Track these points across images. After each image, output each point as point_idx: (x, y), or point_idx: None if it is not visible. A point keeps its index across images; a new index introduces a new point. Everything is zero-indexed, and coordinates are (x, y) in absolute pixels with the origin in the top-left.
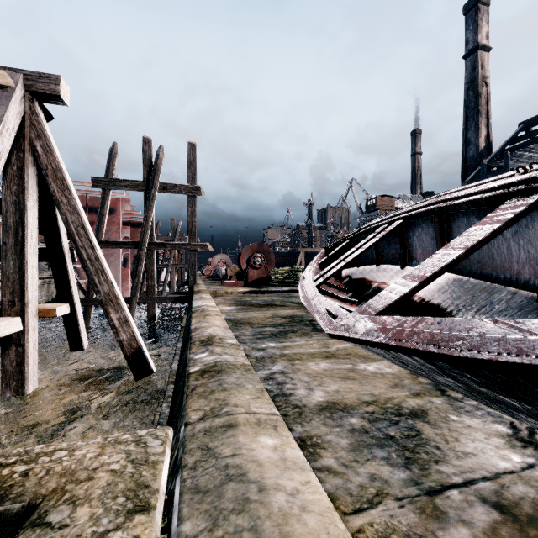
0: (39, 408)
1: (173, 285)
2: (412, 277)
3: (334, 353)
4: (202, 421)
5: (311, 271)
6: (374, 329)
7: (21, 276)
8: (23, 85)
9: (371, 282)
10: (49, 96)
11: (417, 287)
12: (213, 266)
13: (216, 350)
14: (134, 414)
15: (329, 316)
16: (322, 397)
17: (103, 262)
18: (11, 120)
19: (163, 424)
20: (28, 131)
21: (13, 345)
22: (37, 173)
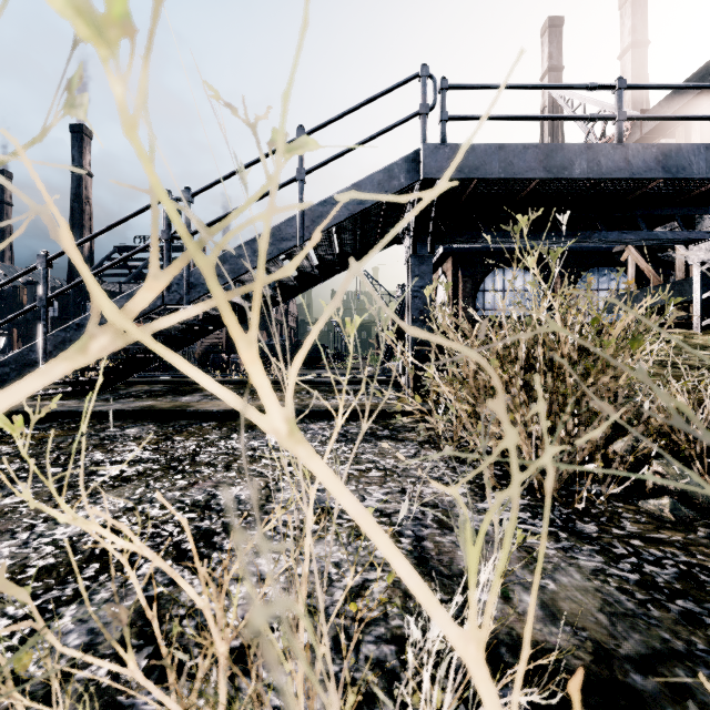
0: None
1: None
2: None
3: None
4: None
5: None
6: None
7: None
8: None
9: None
10: None
11: None
12: None
13: None
14: None
15: None
16: None
17: None
18: None
19: None
20: None
21: None
22: None
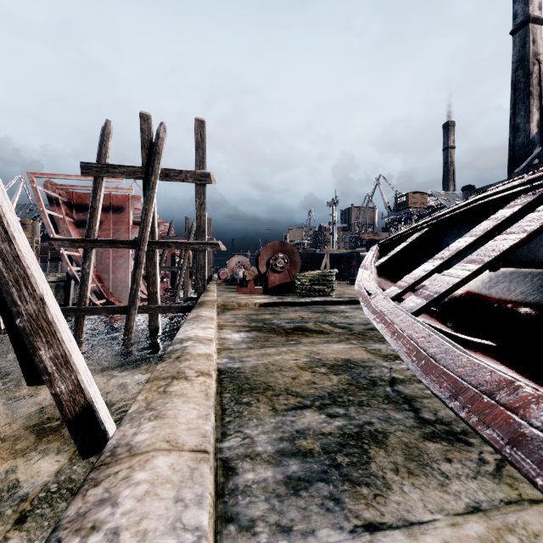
0: None
1: (187, 289)
2: None
3: None
4: None
5: (371, 278)
6: None
7: None
8: None
9: (502, 301)
10: None
11: None
12: (230, 269)
13: None
14: None
15: None
16: None
17: (29, 265)
18: None
19: None
20: None
21: None
22: None
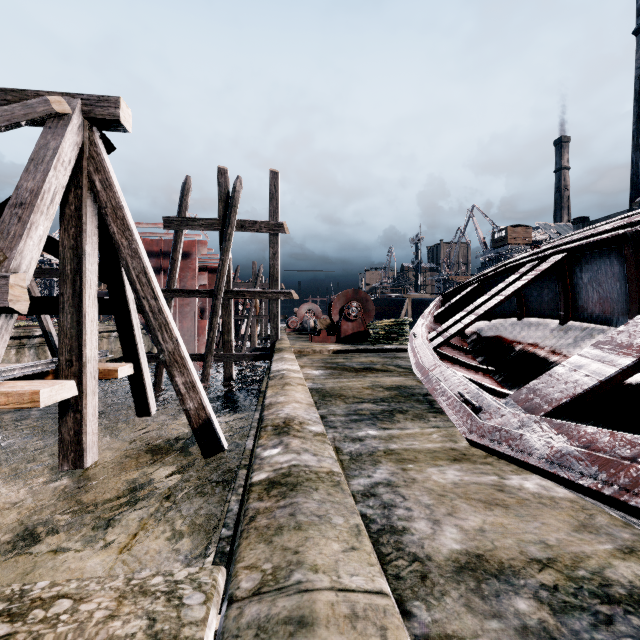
0: (99, 484)
1: (254, 339)
2: (616, 347)
3: (466, 452)
4: (255, 599)
5: (424, 326)
6: (573, 453)
7: (79, 332)
8: (81, 111)
9: (511, 342)
10: (108, 122)
11: (633, 367)
12: (300, 318)
13: (293, 443)
14: (200, 501)
15: (465, 406)
16: (457, 541)
17: (168, 315)
18: (67, 152)
19: (229, 527)
20: (86, 164)
21: (71, 411)
22: (97, 213)
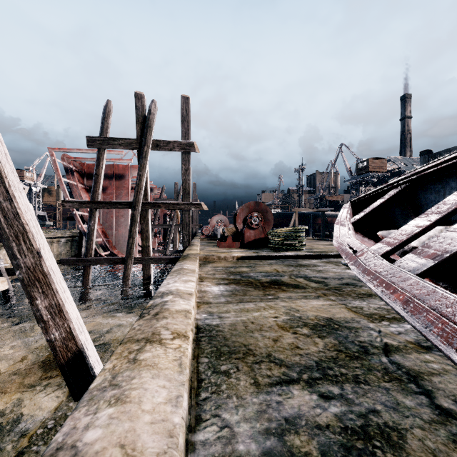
0: None
1: (176, 243)
2: None
3: None
4: None
5: (350, 234)
6: None
7: None
8: None
9: None
10: None
11: None
12: (212, 226)
13: None
14: None
15: None
16: None
17: (28, 221)
18: None
19: None
20: None
21: None
22: None
